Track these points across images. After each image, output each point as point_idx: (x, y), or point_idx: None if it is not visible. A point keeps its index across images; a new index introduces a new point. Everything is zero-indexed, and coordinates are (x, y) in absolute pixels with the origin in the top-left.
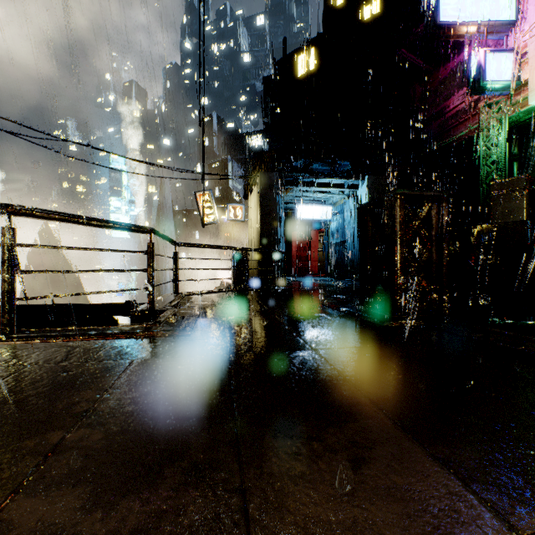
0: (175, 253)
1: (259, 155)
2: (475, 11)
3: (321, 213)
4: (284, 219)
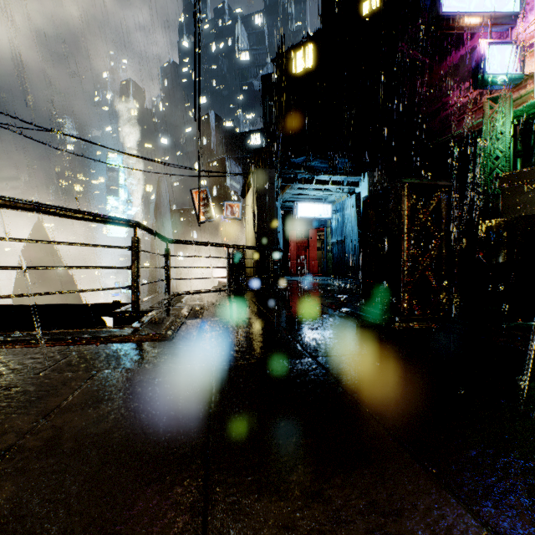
0: (167, 250)
1: (256, 151)
2: (478, 2)
3: (320, 211)
4: (282, 218)
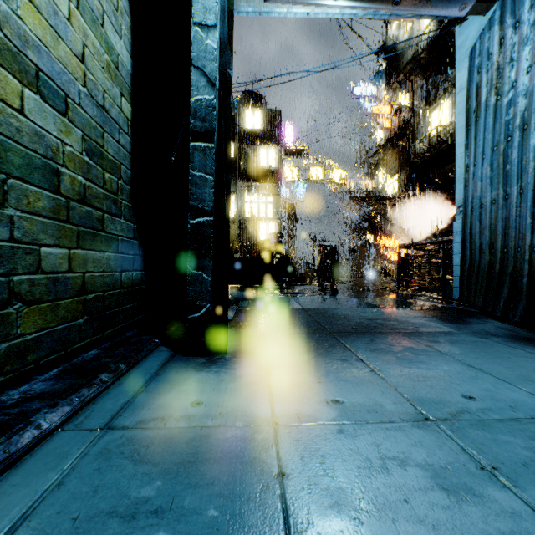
0: None
1: None
2: None
3: None
4: None
